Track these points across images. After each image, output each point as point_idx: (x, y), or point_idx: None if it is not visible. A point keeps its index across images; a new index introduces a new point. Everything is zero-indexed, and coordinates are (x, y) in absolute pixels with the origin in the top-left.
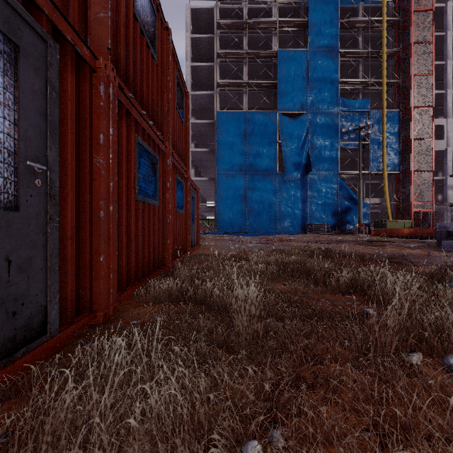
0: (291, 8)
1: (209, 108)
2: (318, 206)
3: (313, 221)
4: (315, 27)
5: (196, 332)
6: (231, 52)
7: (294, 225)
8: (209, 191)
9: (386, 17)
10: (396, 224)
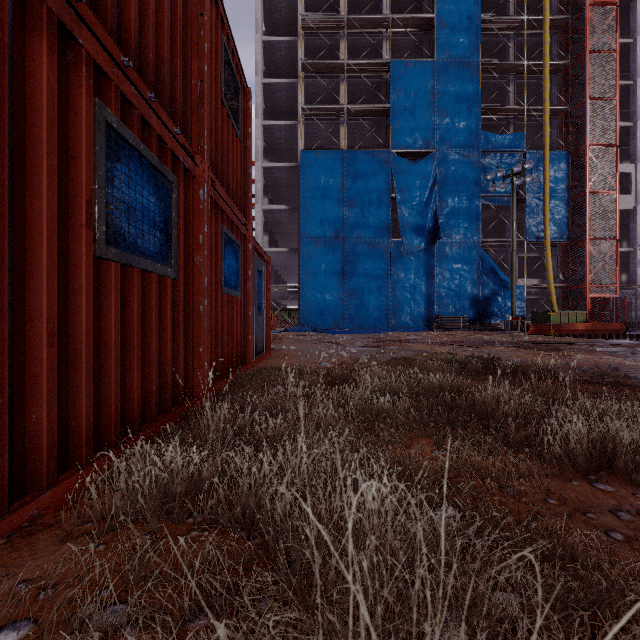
0: None
1: (289, 147)
2: (449, 290)
3: (442, 313)
4: (445, 27)
5: None
6: (323, 62)
7: (415, 318)
8: (291, 268)
9: (548, 13)
10: (564, 317)
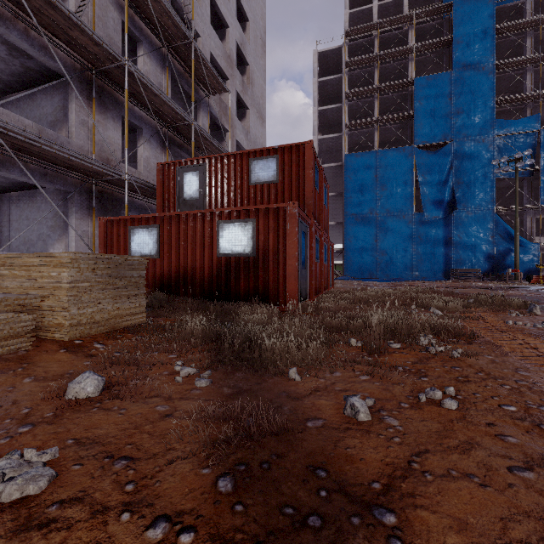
0: (431, 25)
1: (336, 148)
2: (465, 248)
3: (459, 266)
4: (462, 43)
5: None
6: (361, 90)
7: (435, 270)
8: (336, 234)
9: None
10: None
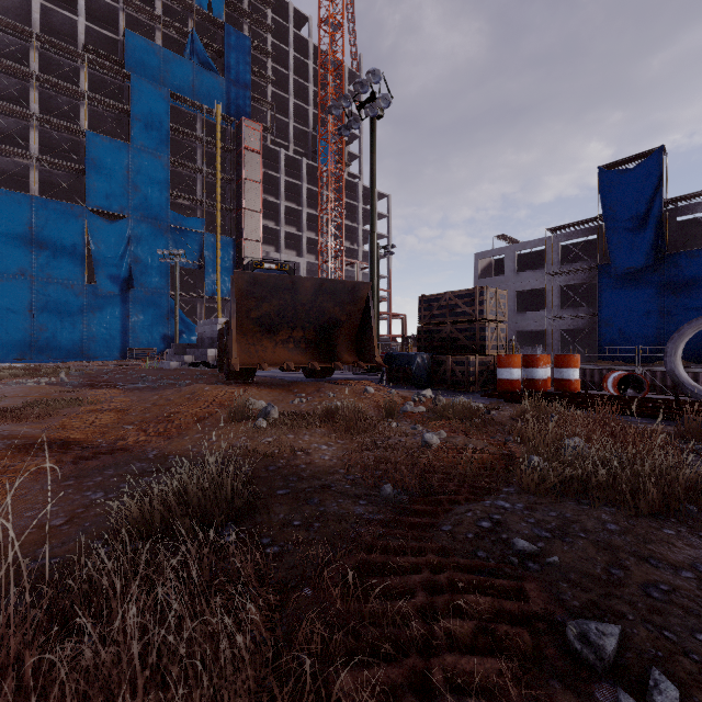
0: (111, 81)
1: None
2: (144, 328)
3: (137, 346)
4: (140, 121)
5: None
6: (6, 105)
7: (112, 350)
8: None
9: (220, 143)
10: None
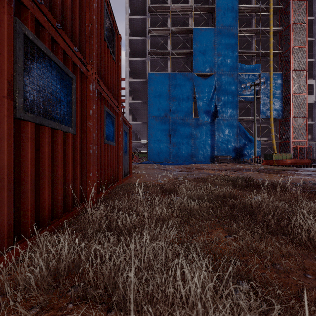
0: None
1: (142, 71)
2: (222, 143)
3: (219, 154)
4: (220, 11)
5: None
6: (159, 28)
7: (205, 157)
8: (143, 132)
9: (272, 4)
10: (280, 156)
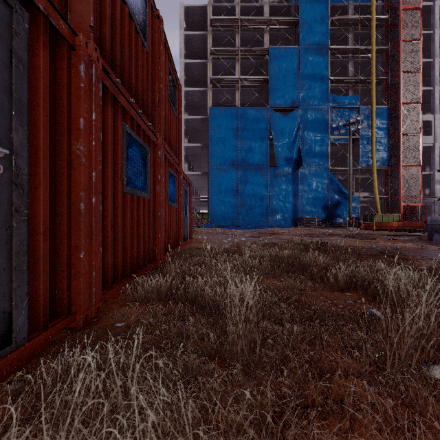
0: (282, 6)
1: (202, 104)
2: (308, 200)
3: (304, 215)
4: (306, 25)
5: (185, 337)
6: (224, 49)
7: (286, 218)
8: (202, 185)
9: (375, 15)
10: (385, 218)
